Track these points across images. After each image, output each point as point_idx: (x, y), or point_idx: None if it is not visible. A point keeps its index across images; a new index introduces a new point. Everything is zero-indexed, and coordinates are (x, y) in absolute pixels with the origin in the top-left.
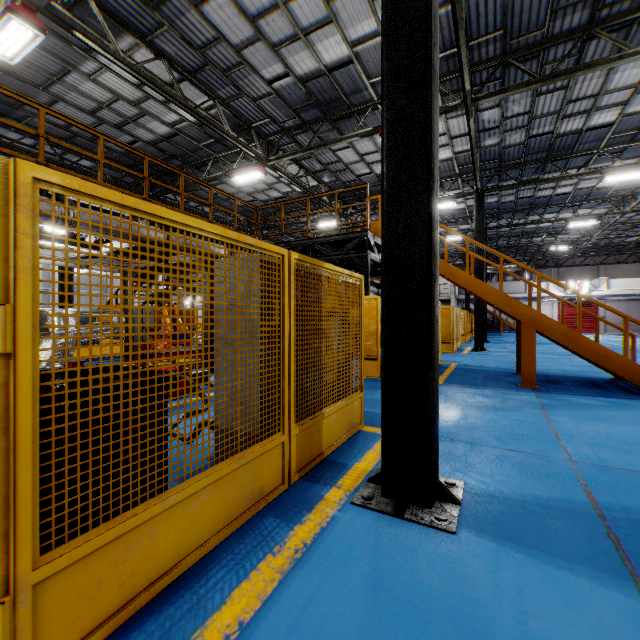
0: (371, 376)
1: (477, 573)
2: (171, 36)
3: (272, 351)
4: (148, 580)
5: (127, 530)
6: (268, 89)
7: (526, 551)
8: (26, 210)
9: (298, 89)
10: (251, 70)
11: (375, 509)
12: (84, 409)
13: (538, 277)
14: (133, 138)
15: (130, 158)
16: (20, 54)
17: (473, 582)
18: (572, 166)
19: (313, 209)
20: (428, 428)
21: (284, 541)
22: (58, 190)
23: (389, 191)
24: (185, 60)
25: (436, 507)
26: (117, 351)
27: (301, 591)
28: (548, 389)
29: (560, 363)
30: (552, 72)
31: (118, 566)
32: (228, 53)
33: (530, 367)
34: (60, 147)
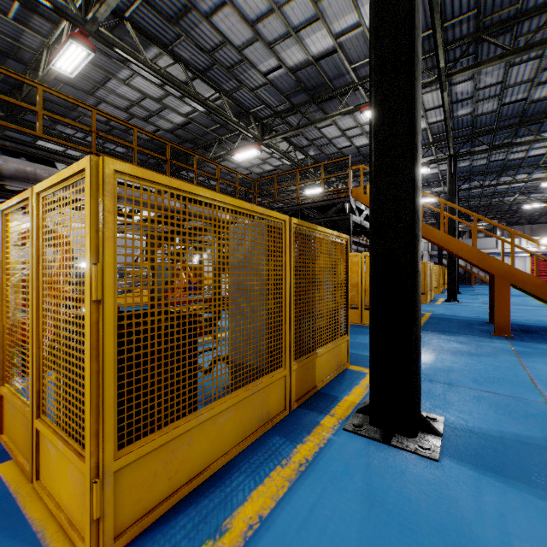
0: (353, 322)
1: (460, 496)
2: (187, 44)
3: (276, 300)
4: (187, 477)
5: (173, 437)
6: (264, 80)
7: (506, 481)
8: (109, 194)
9: (289, 78)
10: (250, 66)
11: (365, 435)
12: (145, 343)
13: (511, 234)
14: (156, 128)
15: (153, 144)
16: (76, 69)
17: (457, 503)
18: (545, 129)
19: (300, 179)
20: (412, 368)
21: (289, 456)
22: (128, 178)
23: (376, 164)
24: (197, 62)
25: (419, 437)
26: (144, 298)
27: (307, 497)
28: (522, 338)
29: (533, 314)
30: (525, 44)
31: (167, 464)
32: (232, 53)
33: (503, 317)
34: (102, 138)
